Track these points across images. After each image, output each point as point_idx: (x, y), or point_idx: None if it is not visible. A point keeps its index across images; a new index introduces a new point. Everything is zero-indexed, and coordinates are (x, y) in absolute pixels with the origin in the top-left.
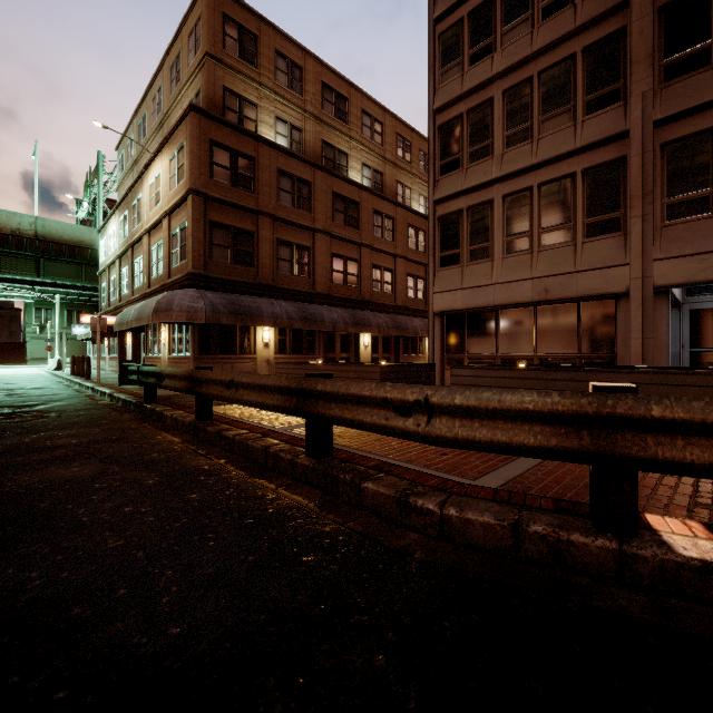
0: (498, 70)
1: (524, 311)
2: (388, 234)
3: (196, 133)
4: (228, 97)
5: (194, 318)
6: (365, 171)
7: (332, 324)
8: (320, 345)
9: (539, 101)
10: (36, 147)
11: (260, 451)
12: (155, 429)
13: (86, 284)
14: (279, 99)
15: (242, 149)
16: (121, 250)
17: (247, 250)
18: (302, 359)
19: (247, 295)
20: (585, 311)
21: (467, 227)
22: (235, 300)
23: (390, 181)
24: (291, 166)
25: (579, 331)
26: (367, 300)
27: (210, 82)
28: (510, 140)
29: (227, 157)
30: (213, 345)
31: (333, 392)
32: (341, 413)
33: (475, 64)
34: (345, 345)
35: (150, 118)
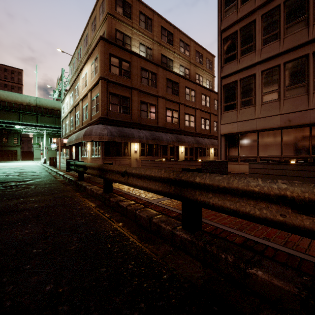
0: (259, 4)
1: (274, 132)
2: (192, 98)
3: (103, 50)
4: (118, 34)
5: (102, 138)
6: (181, 68)
7: (167, 141)
8: (160, 152)
9: (284, 17)
10: (36, 67)
11: (145, 219)
12: (81, 196)
13: (57, 126)
14: (141, 34)
15: (124, 58)
16: (70, 109)
17: (127, 106)
18: (152, 158)
19: (127, 128)
20: (314, 131)
21: (240, 89)
22: (121, 130)
23: (193, 73)
24: (147, 66)
25: (310, 142)
26: (182, 130)
27: (109, 27)
28: (266, 41)
29: (117, 61)
30: (111, 152)
31: (213, 185)
32: (222, 203)
33: (244, 3)
34: (172, 152)
35: (83, 49)
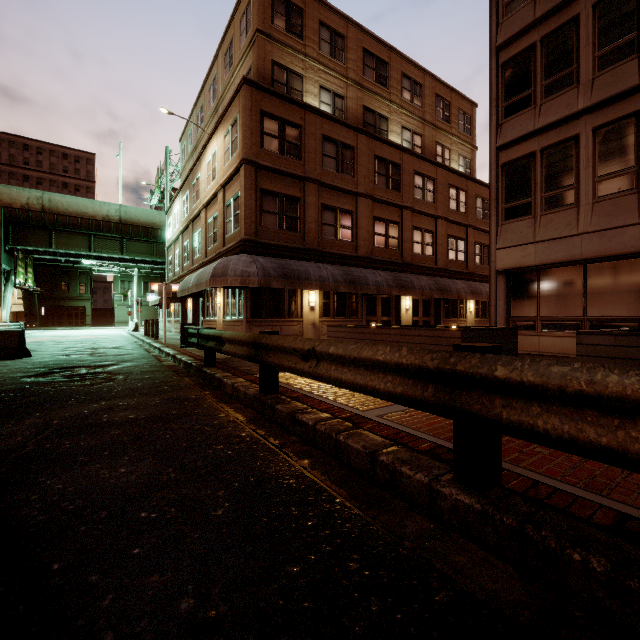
0: None
1: (625, 264)
2: (428, 195)
3: (248, 105)
4: (276, 70)
5: (247, 282)
6: (405, 133)
7: (376, 287)
8: (362, 309)
9: None
10: (120, 148)
11: (360, 454)
12: (215, 399)
13: (157, 259)
14: (322, 69)
15: (289, 118)
16: (184, 226)
17: (294, 216)
18: (345, 322)
19: (295, 260)
20: None
21: (541, 172)
22: (284, 264)
23: (429, 142)
24: (335, 132)
25: None
26: (408, 262)
27: (260, 58)
28: (605, 61)
29: (276, 126)
30: (263, 309)
31: (546, 385)
32: (572, 430)
33: None
34: (386, 309)
35: (207, 106)
